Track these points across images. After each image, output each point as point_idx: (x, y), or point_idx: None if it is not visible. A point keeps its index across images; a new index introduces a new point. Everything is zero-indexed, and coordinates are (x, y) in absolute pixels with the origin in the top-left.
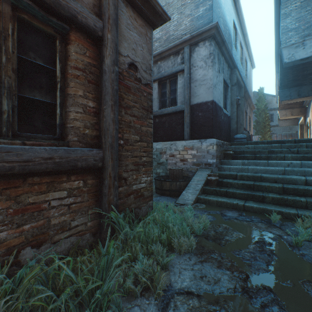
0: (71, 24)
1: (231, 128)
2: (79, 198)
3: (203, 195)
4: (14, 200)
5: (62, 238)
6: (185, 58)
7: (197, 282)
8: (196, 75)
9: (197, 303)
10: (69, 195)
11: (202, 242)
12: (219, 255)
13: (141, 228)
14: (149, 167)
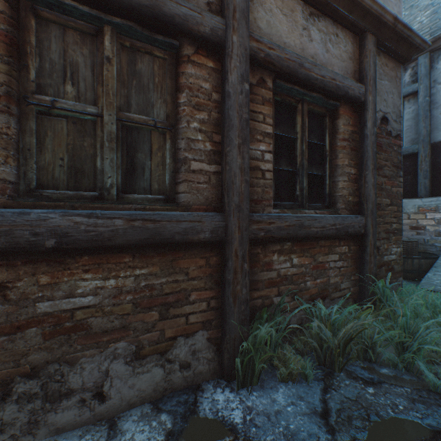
0: (340, 99)
1: None
2: (345, 262)
3: None
4: (312, 258)
5: (335, 297)
6: (421, 73)
7: None
8: None
9: None
10: (339, 259)
11: None
12: None
13: (419, 301)
14: (398, 236)
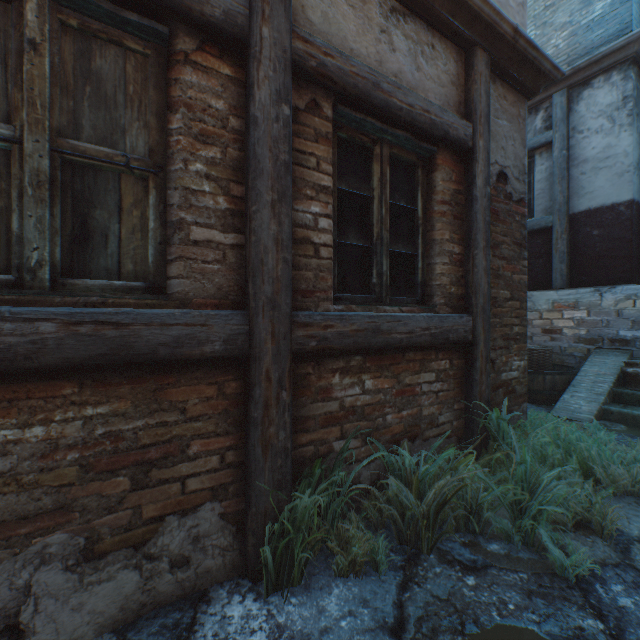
0: (438, 143)
1: None
2: (445, 384)
3: (615, 406)
4: (396, 379)
5: (430, 435)
6: (556, 117)
7: None
8: (584, 150)
9: None
10: (436, 379)
11: None
12: None
13: (546, 439)
14: (522, 343)
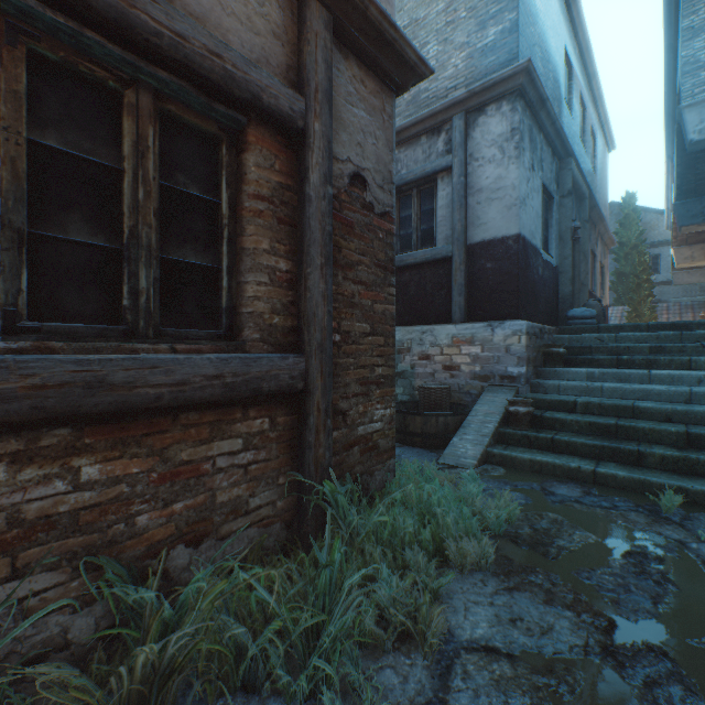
0: (250, 111)
1: (560, 295)
2: (262, 452)
3: (498, 447)
4: (159, 456)
5: (234, 529)
6: (456, 141)
7: (505, 629)
8: (479, 179)
9: (508, 670)
10: (246, 446)
11: (507, 550)
12: (547, 577)
13: (384, 516)
14: (388, 388)
